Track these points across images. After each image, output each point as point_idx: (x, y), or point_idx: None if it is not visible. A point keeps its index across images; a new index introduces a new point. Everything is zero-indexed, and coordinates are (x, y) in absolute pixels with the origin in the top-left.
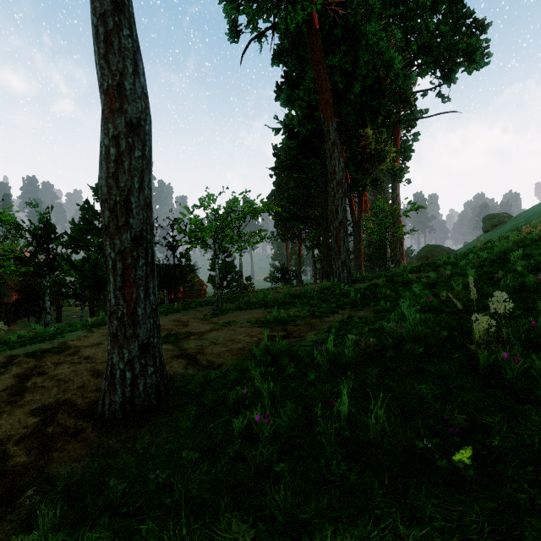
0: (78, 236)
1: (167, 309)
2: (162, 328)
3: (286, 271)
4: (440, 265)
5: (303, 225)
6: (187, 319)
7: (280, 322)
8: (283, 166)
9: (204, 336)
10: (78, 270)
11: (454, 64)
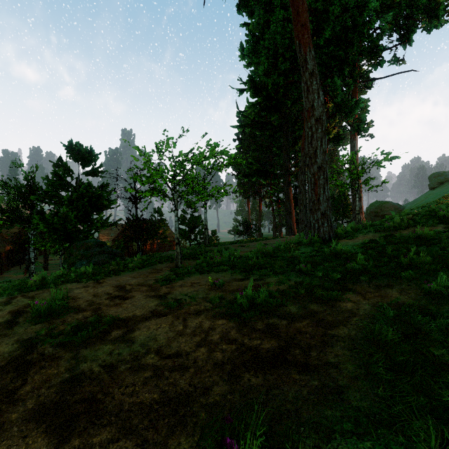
0: (51, 191)
1: (124, 266)
2: (91, 302)
3: (249, 225)
4: (446, 217)
5: (265, 180)
6: (132, 286)
7: (258, 307)
8: (247, 123)
9: (132, 334)
10: (47, 224)
11: (412, 24)
